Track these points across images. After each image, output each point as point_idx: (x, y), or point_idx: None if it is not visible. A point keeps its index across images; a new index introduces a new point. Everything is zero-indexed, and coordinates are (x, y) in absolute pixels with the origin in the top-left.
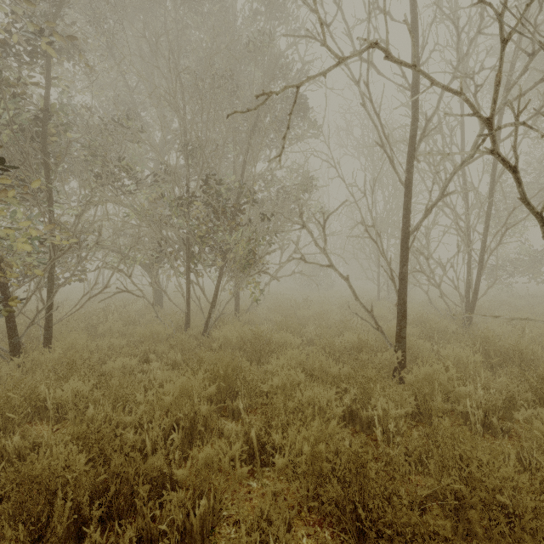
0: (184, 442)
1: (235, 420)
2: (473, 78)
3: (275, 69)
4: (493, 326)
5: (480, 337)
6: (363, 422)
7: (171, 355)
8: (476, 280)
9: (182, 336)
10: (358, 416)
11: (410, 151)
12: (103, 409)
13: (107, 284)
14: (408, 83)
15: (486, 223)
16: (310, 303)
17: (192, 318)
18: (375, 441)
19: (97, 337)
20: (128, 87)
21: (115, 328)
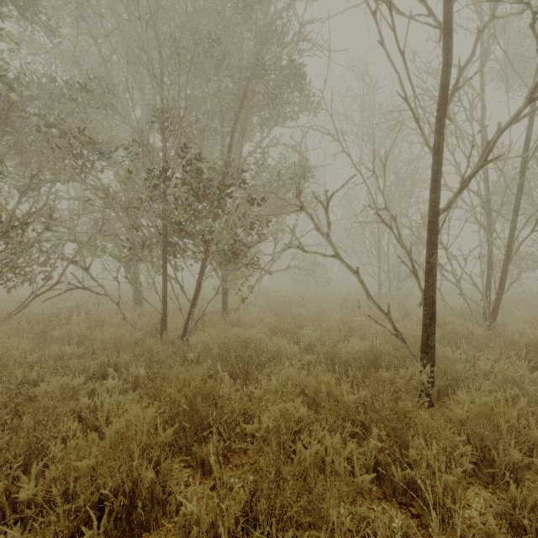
0: (112, 536)
1: (206, 474)
2: (530, 3)
3: (268, 33)
4: (522, 329)
5: (525, 346)
6: (395, 484)
7: (133, 369)
8: (502, 275)
9: (150, 343)
10: (387, 473)
11: (440, 106)
12: (3, 465)
13: (59, 279)
14: (436, 21)
15: (516, 208)
16: (307, 301)
17: (173, 318)
18: (417, 518)
19: (57, 341)
20: (101, 55)
21: (75, 332)
